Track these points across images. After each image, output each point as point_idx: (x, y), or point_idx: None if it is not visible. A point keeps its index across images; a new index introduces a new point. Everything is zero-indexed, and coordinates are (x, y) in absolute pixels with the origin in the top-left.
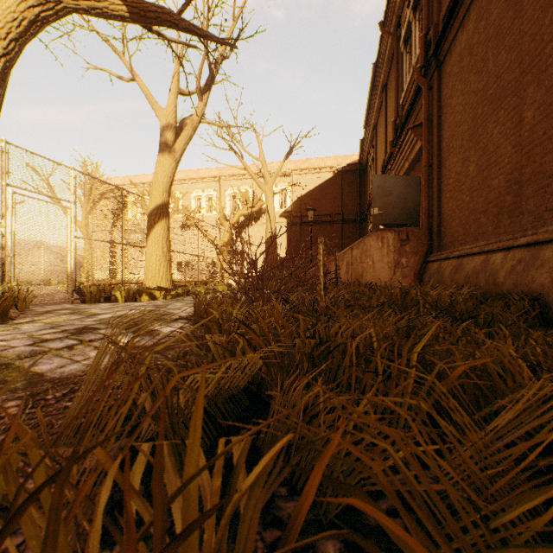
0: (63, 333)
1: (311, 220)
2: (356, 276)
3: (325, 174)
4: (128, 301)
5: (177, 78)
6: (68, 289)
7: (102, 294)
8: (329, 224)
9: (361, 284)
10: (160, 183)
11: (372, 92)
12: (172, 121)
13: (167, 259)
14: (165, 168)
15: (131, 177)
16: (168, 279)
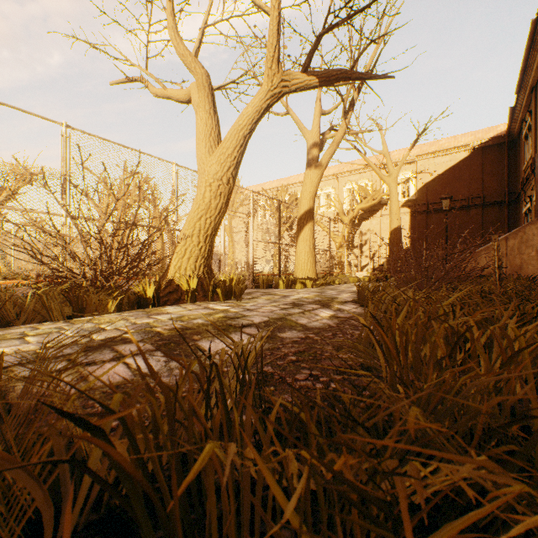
0: (286, 305)
1: (446, 209)
2: (512, 268)
3: (458, 155)
4: (286, 288)
5: (319, 102)
6: (249, 278)
7: (268, 282)
8: (464, 209)
9: (521, 277)
10: (307, 193)
11: (530, 49)
12: (317, 140)
13: (312, 255)
14: (312, 180)
15: (261, 185)
16: (313, 271)
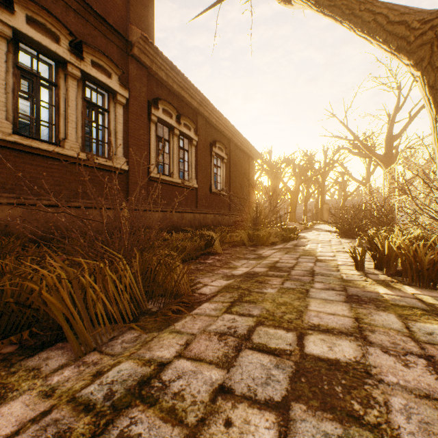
0: (286, 267)
1: None
2: None
3: None
4: None
5: None
6: None
7: None
8: None
9: None
10: None
11: None
12: None
13: None
14: None
15: None
16: None
